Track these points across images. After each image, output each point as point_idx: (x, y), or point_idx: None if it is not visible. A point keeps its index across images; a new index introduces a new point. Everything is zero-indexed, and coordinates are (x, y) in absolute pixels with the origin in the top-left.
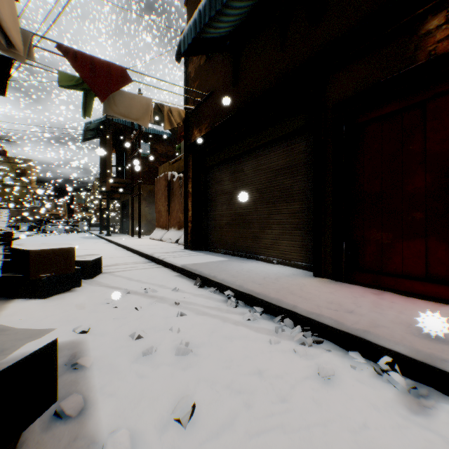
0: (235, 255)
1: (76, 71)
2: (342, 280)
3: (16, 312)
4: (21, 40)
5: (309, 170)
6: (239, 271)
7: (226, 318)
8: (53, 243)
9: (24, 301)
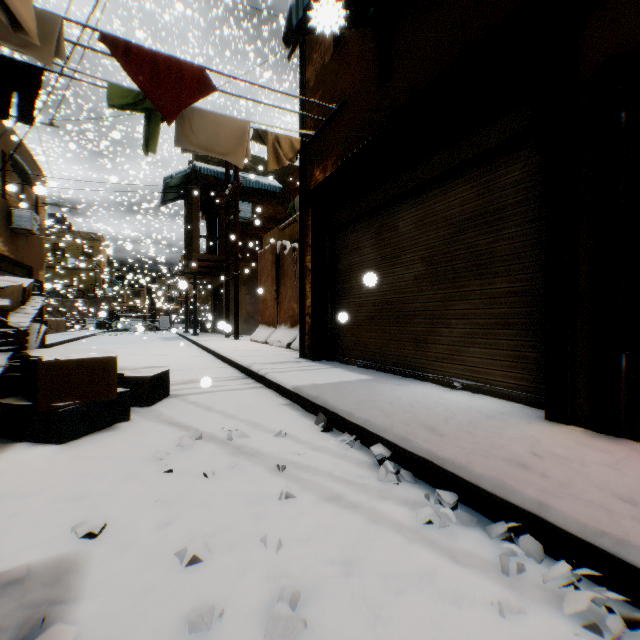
0: (382, 369)
1: (128, 75)
2: (616, 432)
3: (3, 472)
4: (32, 15)
5: (529, 215)
6: (394, 402)
7: (379, 515)
8: (84, 350)
9: (28, 447)
